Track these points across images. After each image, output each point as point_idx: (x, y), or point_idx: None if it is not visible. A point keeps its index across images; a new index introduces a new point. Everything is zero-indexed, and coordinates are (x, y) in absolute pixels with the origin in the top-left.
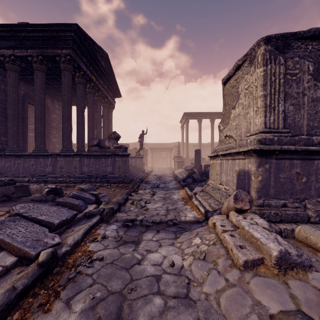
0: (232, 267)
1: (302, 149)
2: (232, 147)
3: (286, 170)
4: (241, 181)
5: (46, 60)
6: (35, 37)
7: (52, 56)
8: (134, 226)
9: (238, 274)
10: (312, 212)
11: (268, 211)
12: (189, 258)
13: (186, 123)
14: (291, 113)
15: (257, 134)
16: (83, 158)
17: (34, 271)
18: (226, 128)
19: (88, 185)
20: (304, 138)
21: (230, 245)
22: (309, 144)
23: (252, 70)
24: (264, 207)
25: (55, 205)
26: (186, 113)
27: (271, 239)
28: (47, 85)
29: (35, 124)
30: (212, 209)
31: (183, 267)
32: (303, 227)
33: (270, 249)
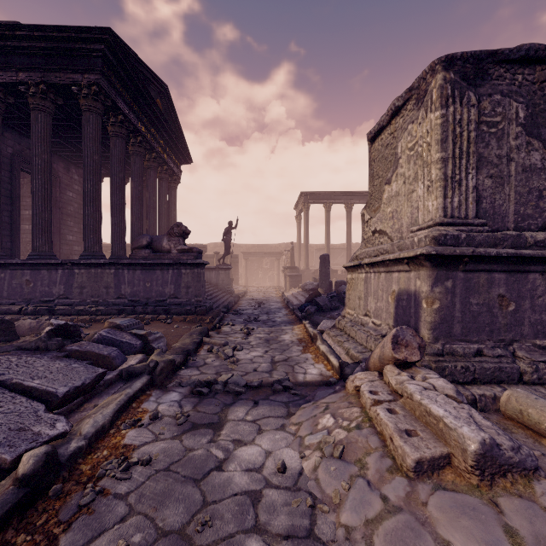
0: (393, 472)
1: (509, 254)
2: (387, 250)
3: (481, 290)
4: (402, 310)
5: (54, 93)
6: (32, 50)
7: (64, 85)
8: (212, 393)
9: (405, 487)
10: (526, 365)
11: (451, 363)
12: (313, 455)
13: (304, 210)
14: (488, 191)
15: (431, 227)
16: (121, 270)
17: (7, 496)
18: (375, 217)
19: (128, 319)
20: (511, 234)
21: (388, 429)
22: (519, 245)
23: (422, 116)
24: (445, 357)
25: (62, 358)
26: (304, 193)
27: (464, 419)
28: (56, 138)
29: (33, 207)
30: (352, 359)
31: (303, 472)
32: (515, 393)
33: (463, 438)
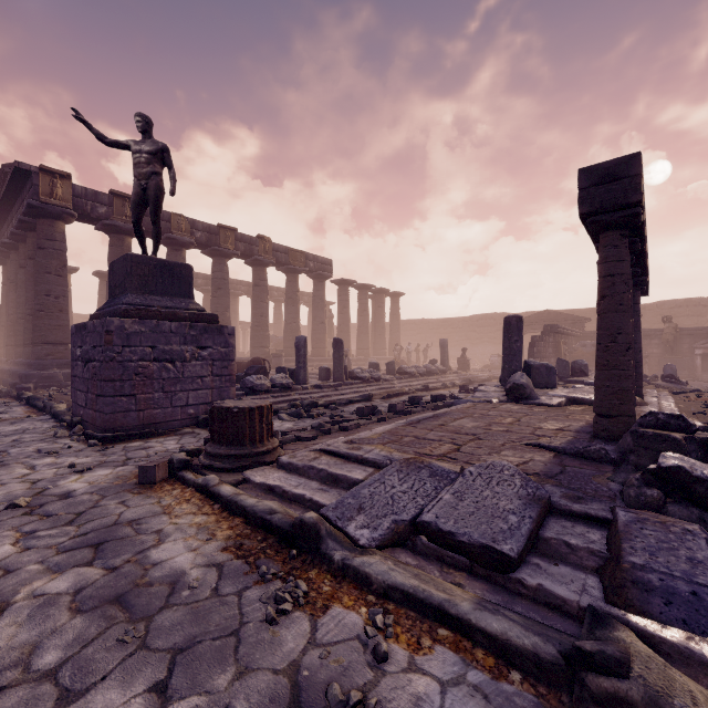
0: None
1: None
2: None
3: None
4: None
5: None
6: None
7: None
8: None
9: None
10: None
11: None
12: None
13: None
14: None
15: None
16: None
17: (291, 522)
18: None
19: None
20: None
21: None
22: None
23: None
24: None
25: (535, 503)
26: None
27: None
28: None
29: None
30: None
31: None
32: None
33: None
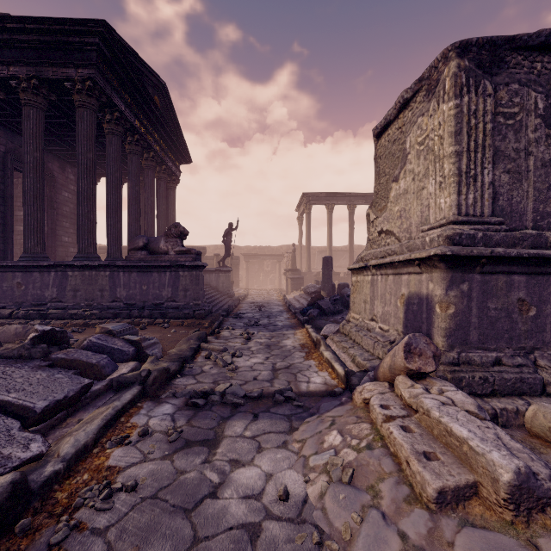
0: (411, 502)
1: (530, 255)
2: (395, 251)
3: (499, 294)
4: (413, 315)
5: (47, 88)
6: (23, 43)
7: (57, 80)
8: (208, 405)
9: (426, 522)
10: (549, 375)
11: (468, 374)
12: (319, 480)
13: (306, 211)
14: (505, 187)
15: (444, 226)
16: (117, 272)
17: None
18: (382, 217)
19: (121, 324)
20: (530, 234)
21: (403, 451)
22: (539, 245)
23: (433, 107)
24: (461, 366)
25: (44, 368)
26: (306, 194)
27: (491, 441)
28: (51, 136)
29: (25, 207)
30: (359, 367)
31: (308, 500)
32: (542, 408)
33: (494, 465)
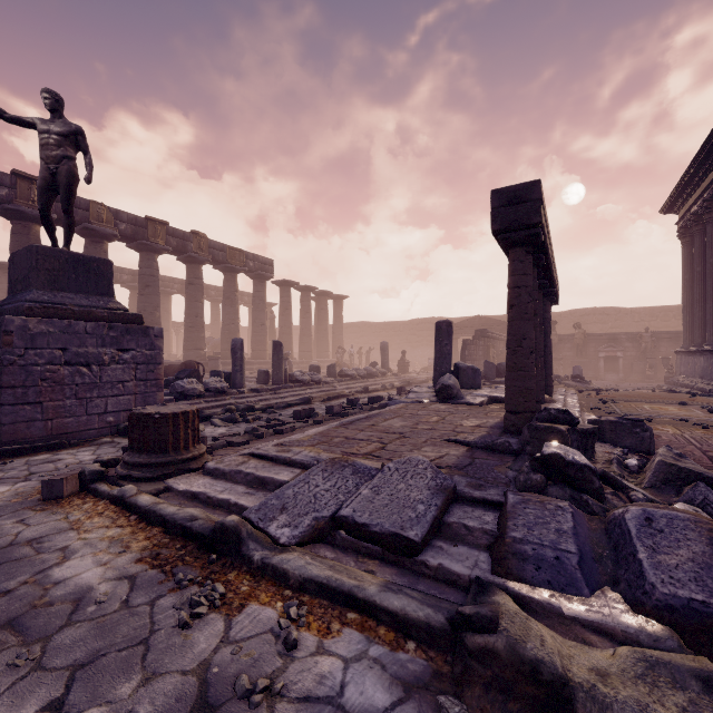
0: None
1: None
2: None
3: None
4: None
5: None
6: None
7: None
8: None
9: None
10: None
11: None
12: None
13: None
14: None
15: None
16: None
17: (212, 527)
18: None
19: None
20: None
21: None
22: None
23: None
24: None
25: (441, 492)
26: None
27: None
28: None
29: None
30: None
31: None
32: None
33: None
